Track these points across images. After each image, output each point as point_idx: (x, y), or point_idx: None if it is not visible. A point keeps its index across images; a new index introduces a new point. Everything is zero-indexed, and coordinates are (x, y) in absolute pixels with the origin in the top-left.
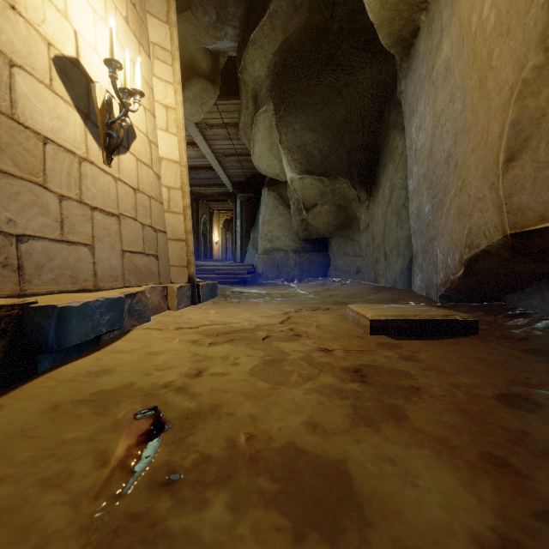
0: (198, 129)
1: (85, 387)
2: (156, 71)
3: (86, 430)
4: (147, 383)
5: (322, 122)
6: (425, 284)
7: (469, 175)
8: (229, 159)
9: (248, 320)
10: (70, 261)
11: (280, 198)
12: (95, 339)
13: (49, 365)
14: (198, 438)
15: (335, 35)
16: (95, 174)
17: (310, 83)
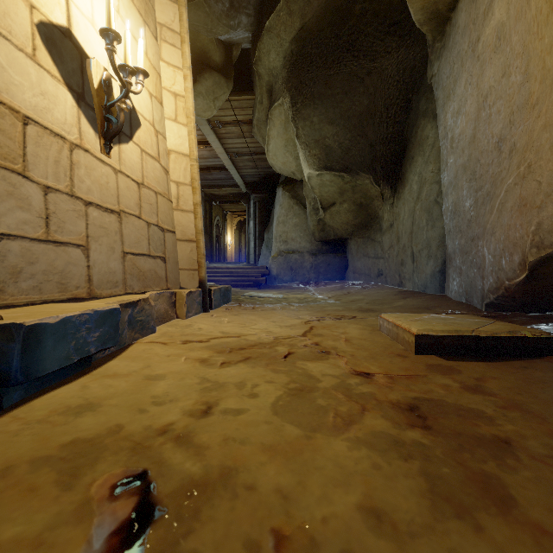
0: (211, 127)
1: (56, 433)
2: (164, 55)
3: (36, 519)
4: (139, 425)
5: (343, 113)
6: (464, 289)
7: (540, 157)
8: (242, 158)
9: (265, 331)
10: (58, 264)
11: (296, 198)
12: (85, 358)
13: (20, 397)
14: (202, 541)
15: (358, 18)
16: (90, 164)
17: (329, 72)
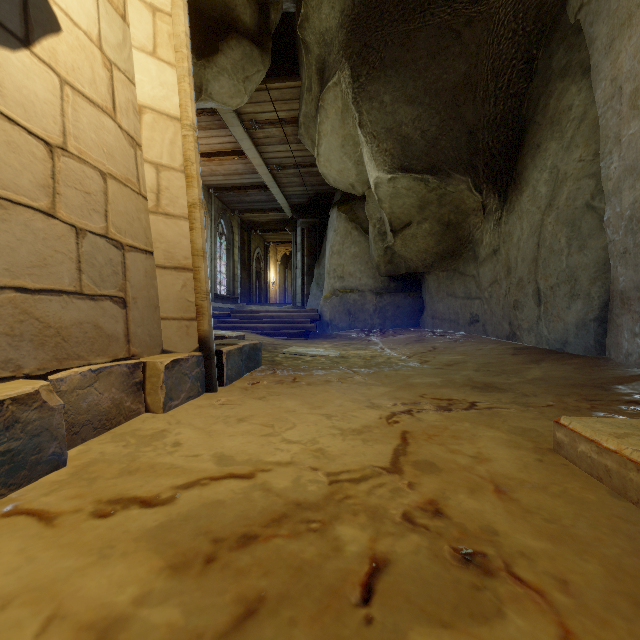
0: (245, 128)
1: None
2: None
3: None
4: None
5: (428, 87)
6: None
7: None
8: (286, 172)
9: (312, 450)
10: None
11: (355, 221)
12: None
13: None
14: None
15: None
16: None
17: (408, 27)
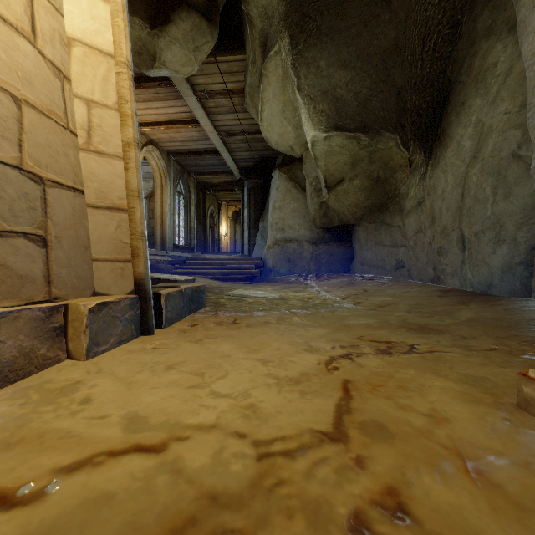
0: (197, 98)
1: None
2: None
3: None
4: None
5: (360, 52)
6: None
7: None
8: (235, 138)
9: (242, 406)
10: None
11: (294, 180)
12: None
13: None
14: None
15: None
16: None
17: None
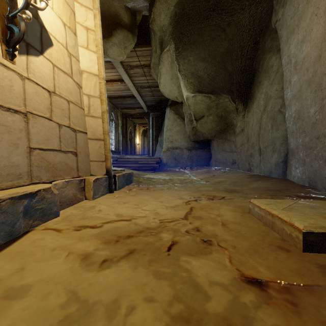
0: (124, 69)
1: None
2: None
3: None
4: None
5: (210, 53)
6: (307, 176)
7: None
8: (144, 90)
9: (153, 212)
10: None
11: (178, 114)
12: None
13: None
14: None
15: None
16: None
17: (201, 25)
